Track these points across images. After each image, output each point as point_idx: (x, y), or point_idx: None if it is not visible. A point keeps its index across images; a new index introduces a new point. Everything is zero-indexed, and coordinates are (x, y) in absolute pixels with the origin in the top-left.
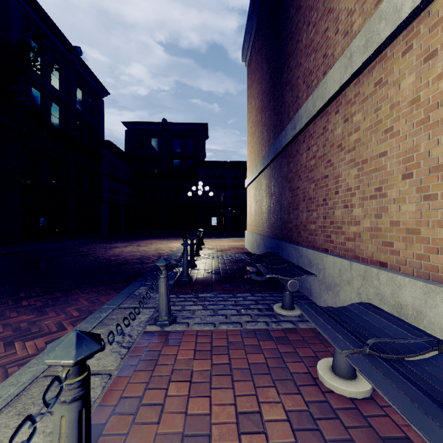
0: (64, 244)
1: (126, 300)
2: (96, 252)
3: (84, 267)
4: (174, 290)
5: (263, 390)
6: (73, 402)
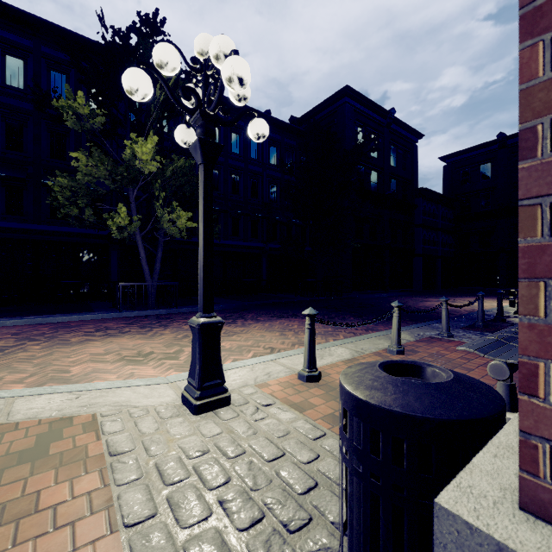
0: (381, 295)
1: (424, 326)
2: (408, 303)
3: None
4: (465, 328)
5: (484, 359)
6: (397, 316)
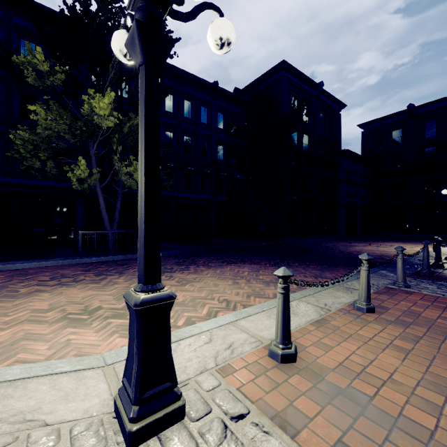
0: (313, 241)
1: (372, 274)
2: (339, 248)
3: (335, 256)
4: (412, 276)
5: None
6: (366, 270)
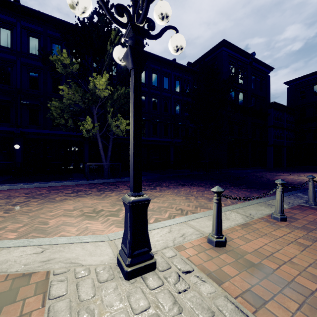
0: (246, 171)
1: (290, 195)
2: (267, 177)
3: (262, 182)
4: None
5: None
6: (280, 191)
